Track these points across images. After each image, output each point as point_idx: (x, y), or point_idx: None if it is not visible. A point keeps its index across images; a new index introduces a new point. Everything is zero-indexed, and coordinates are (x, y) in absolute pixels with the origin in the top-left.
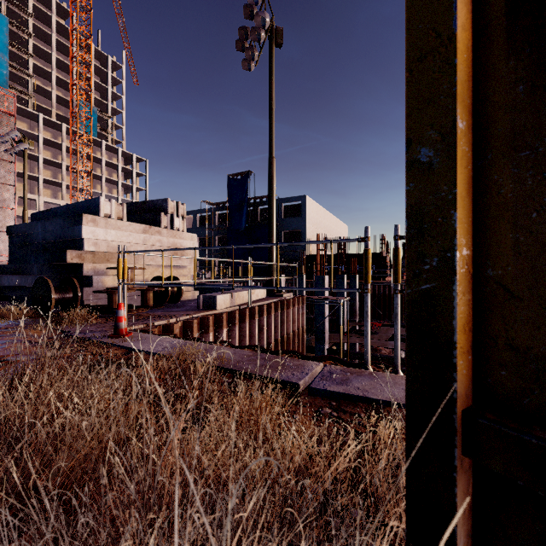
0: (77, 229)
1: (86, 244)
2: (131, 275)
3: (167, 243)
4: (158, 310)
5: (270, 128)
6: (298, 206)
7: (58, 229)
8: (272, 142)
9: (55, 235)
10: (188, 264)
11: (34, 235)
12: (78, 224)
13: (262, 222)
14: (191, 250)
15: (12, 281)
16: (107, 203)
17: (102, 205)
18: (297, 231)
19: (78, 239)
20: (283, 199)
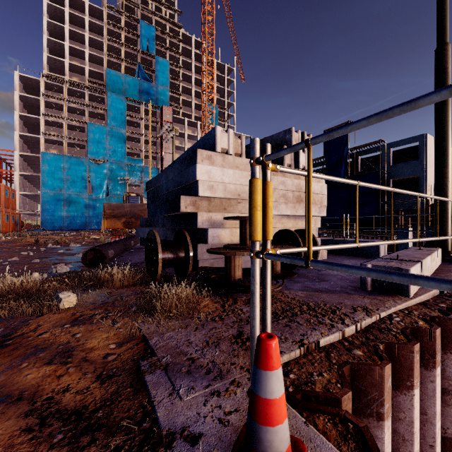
0: (191, 169)
1: (200, 187)
2: None
3: (291, 186)
4: (293, 285)
5: (439, 0)
6: (410, 150)
7: (176, 175)
8: (445, 20)
9: (173, 182)
10: (317, 214)
11: (160, 187)
12: (192, 164)
13: (363, 172)
14: (318, 195)
15: (145, 233)
16: (224, 134)
17: (218, 136)
18: (409, 178)
19: (192, 182)
20: (392, 143)
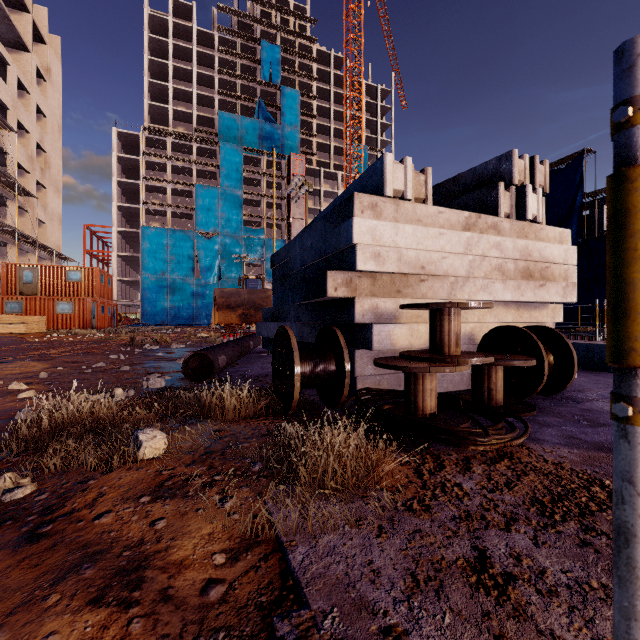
0: (343, 228)
1: (360, 256)
2: (456, 322)
3: (512, 251)
4: (542, 432)
5: None
6: None
7: (317, 239)
8: None
9: (313, 251)
10: (559, 299)
11: (292, 261)
12: (345, 219)
13: None
14: (560, 266)
15: (270, 331)
16: (398, 167)
17: (389, 170)
18: None
19: (345, 249)
20: None
